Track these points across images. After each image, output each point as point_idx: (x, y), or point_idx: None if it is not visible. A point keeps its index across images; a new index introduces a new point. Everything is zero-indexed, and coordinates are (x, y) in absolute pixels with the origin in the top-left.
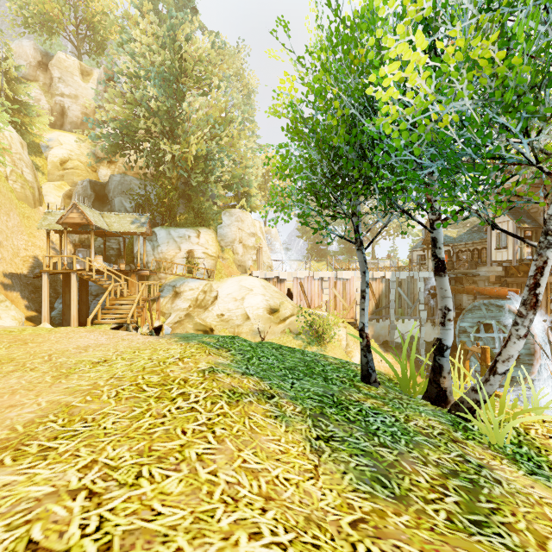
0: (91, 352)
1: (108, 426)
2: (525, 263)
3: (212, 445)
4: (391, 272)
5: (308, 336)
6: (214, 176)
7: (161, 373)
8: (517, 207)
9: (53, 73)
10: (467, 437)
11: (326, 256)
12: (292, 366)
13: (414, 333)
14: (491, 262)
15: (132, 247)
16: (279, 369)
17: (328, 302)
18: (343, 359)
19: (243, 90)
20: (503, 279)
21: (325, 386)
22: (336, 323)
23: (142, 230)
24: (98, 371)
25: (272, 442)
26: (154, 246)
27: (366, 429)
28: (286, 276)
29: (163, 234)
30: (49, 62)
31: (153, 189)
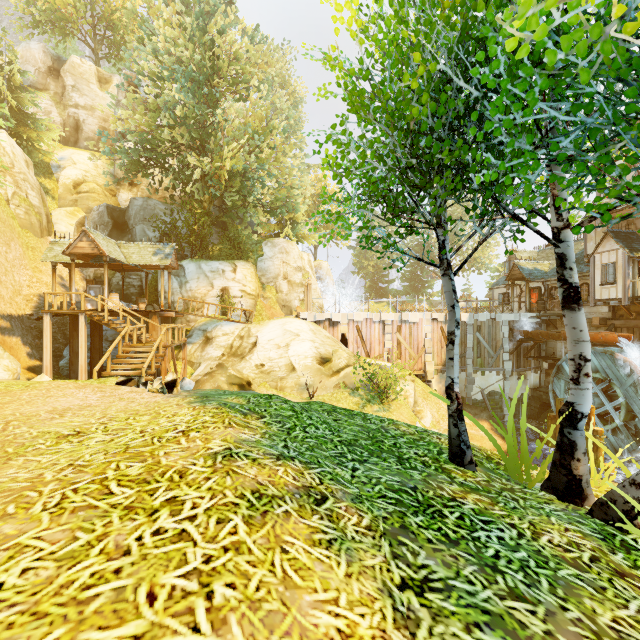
0: (68, 418)
1: (8, 581)
2: (639, 302)
3: (200, 636)
4: (468, 314)
5: (367, 392)
6: (253, 197)
7: (149, 459)
8: (629, 232)
9: (65, 81)
10: (635, 564)
11: (387, 296)
12: (352, 438)
13: (496, 388)
14: (594, 301)
15: (156, 284)
16: (334, 445)
17: (391, 350)
18: (411, 420)
19: (289, 100)
20: (609, 322)
21: (402, 473)
22: (403, 375)
23: (166, 263)
24: (58, 451)
25: (322, 610)
26: (182, 282)
27: (478, 557)
28: (340, 318)
29: (192, 268)
30: (61, 68)
31: (181, 214)
